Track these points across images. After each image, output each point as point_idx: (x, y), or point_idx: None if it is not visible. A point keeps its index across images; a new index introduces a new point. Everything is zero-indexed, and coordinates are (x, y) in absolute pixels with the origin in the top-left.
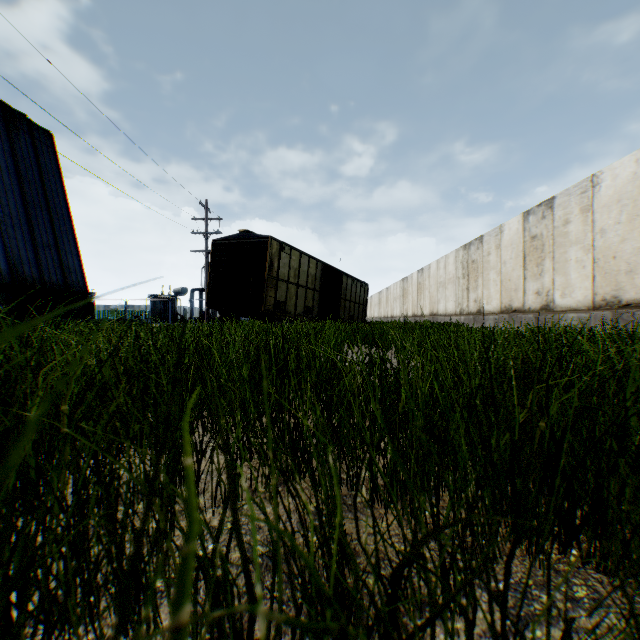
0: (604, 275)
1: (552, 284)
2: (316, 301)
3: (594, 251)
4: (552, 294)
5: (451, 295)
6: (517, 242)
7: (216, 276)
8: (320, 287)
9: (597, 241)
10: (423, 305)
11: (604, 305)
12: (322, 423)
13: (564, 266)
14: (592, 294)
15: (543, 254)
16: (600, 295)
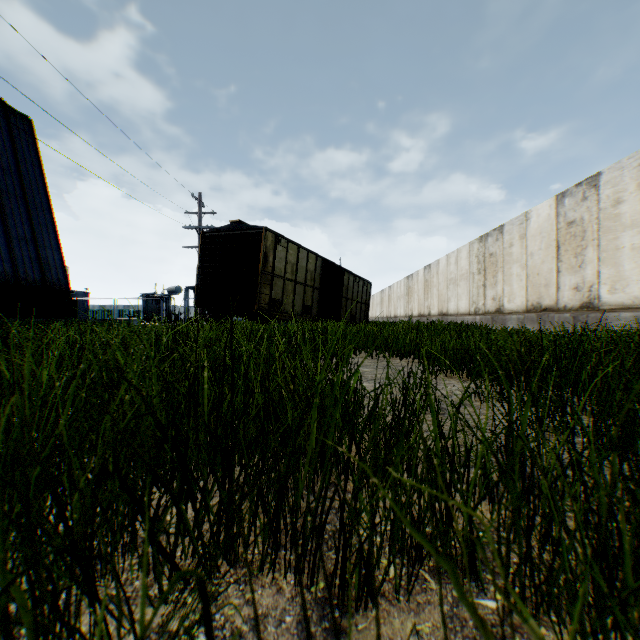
0: None
1: (597, 277)
2: (315, 299)
3: None
4: (597, 289)
5: (464, 293)
6: (548, 230)
7: (205, 272)
8: (320, 284)
9: None
10: (430, 304)
11: None
12: None
13: (614, 255)
14: None
15: (584, 242)
16: None
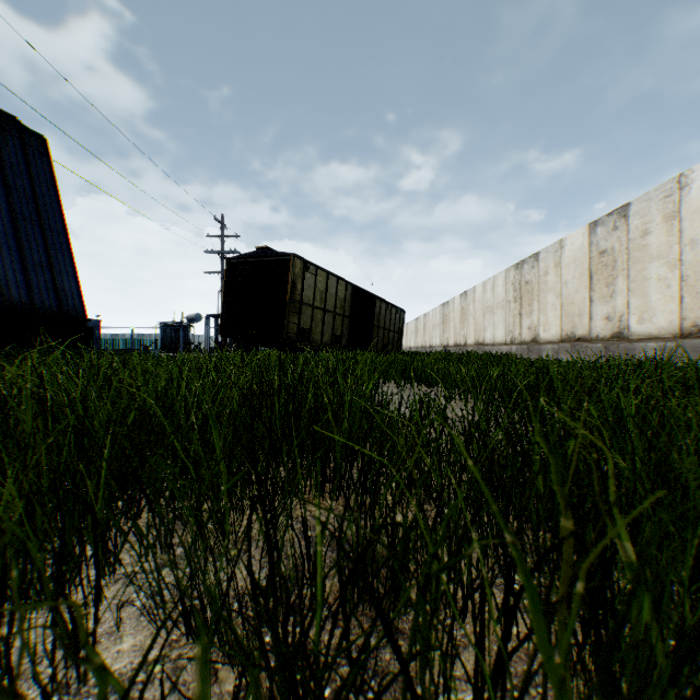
0: (695, 295)
1: (626, 307)
2: (345, 328)
3: (682, 267)
4: (626, 319)
5: (500, 321)
6: (581, 258)
7: (231, 300)
8: (350, 313)
9: (686, 254)
10: (467, 333)
11: (695, 332)
12: (355, 551)
13: (642, 286)
14: (679, 319)
15: (615, 272)
16: (690, 320)
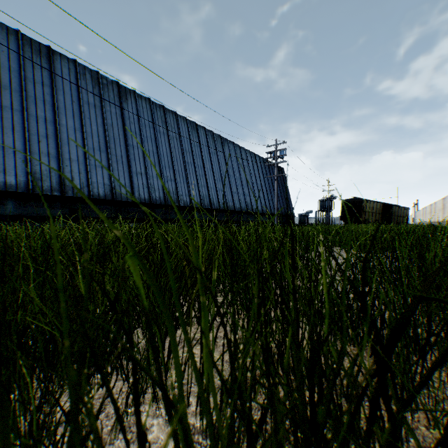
0: None
1: None
2: (379, 217)
3: None
4: None
5: (439, 215)
6: None
7: (343, 211)
8: (381, 212)
9: None
10: (434, 218)
11: None
12: None
13: None
14: None
15: None
16: None
